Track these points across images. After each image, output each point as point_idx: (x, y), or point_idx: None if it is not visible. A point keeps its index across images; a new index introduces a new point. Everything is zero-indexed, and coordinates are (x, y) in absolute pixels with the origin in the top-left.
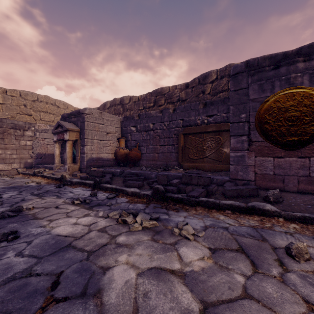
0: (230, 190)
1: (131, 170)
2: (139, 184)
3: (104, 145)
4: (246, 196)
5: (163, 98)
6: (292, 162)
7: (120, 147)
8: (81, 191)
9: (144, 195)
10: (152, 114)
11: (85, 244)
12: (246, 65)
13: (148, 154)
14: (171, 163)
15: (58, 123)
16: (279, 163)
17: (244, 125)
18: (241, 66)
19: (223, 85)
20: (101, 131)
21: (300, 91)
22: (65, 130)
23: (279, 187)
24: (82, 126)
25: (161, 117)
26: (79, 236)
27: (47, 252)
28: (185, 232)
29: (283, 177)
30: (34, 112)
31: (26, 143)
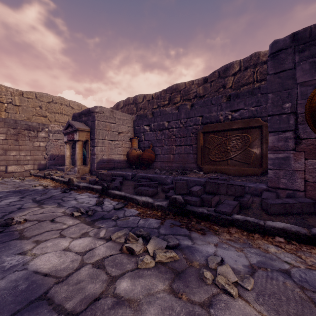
0: (275, 205)
1: (143, 174)
2: (152, 191)
3: (116, 146)
4: (298, 213)
5: (178, 95)
6: None
7: (133, 148)
8: (86, 198)
9: (159, 207)
10: (167, 111)
11: (67, 295)
12: (291, 39)
13: (163, 155)
14: (188, 165)
15: (68, 123)
16: None
17: (289, 118)
18: (284, 41)
19: (248, 76)
20: (112, 131)
21: None
22: (75, 130)
23: None
24: (93, 126)
25: (177, 114)
26: (64, 276)
27: (5, 312)
28: (222, 280)
29: None
30: (49, 114)
31: (39, 145)
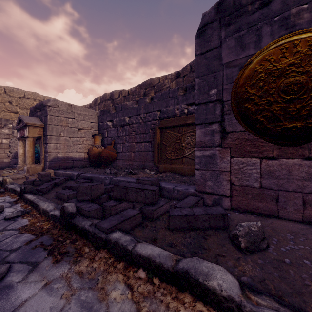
0: (176, 217)
1: (88, 174)
2: (69, 195)
3: (75, 143)
4: (204, 228)
5: (152, 91)
6: (292, 167)
7: (94, 145)
8: None
9: (52, 217)
10: (128, 105)
11: None
12: (216, 10)
13: (125, 153)
14: (148, 164)
15: (19, 117)
16: (270, 168)
17: (215, 107)
18: (209, 13)
19: None
20: (70, 127)
21: (307, 35)
22: (24, 125)
23: (271, 209)
24: (45, 121)
25: (137, 109)
26: None
27: None
28: None
29: (277, 193)
30: (20, 109)
31: (2, 142)
